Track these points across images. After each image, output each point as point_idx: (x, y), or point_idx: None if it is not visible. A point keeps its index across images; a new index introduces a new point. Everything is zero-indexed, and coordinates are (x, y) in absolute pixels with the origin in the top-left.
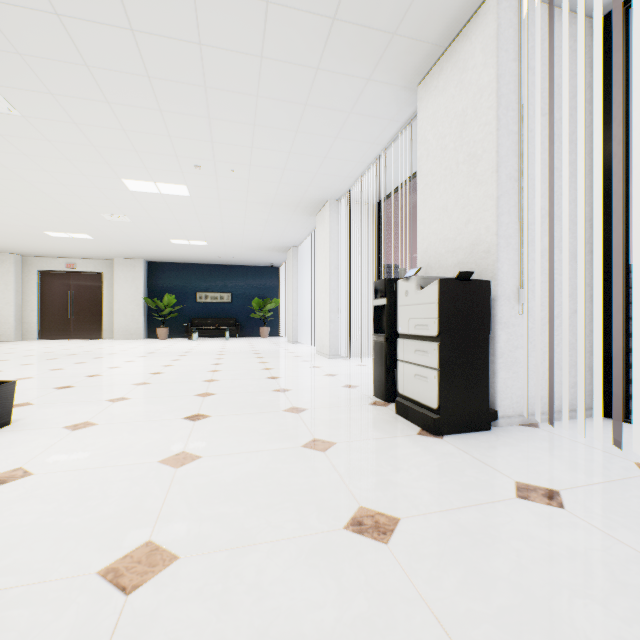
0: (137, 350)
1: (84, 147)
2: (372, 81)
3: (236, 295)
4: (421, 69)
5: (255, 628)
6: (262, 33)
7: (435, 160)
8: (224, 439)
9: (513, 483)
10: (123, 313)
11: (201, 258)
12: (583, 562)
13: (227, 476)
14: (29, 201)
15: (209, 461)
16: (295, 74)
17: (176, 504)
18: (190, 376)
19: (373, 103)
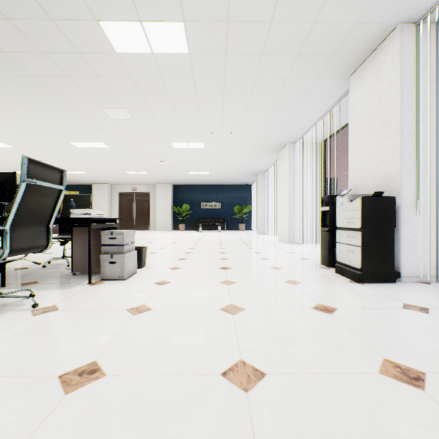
0: (173, 236)
1: (157, 130)
2: (319, 79)
3: (224, 204)
4: (351, 68)
5: (282, 326)
6: (257, 68)
7: (361, 122)
8: (243, 277)
9: (402, 303)
10: (160, 215)
11: (203, 181)
12: (428, 328)
13: (252, 289)
14: (124, 157)
15: (241, 284)
16: (273, 82)
17: (235, 295)
18: (210, 250)
19: (320, 89)
